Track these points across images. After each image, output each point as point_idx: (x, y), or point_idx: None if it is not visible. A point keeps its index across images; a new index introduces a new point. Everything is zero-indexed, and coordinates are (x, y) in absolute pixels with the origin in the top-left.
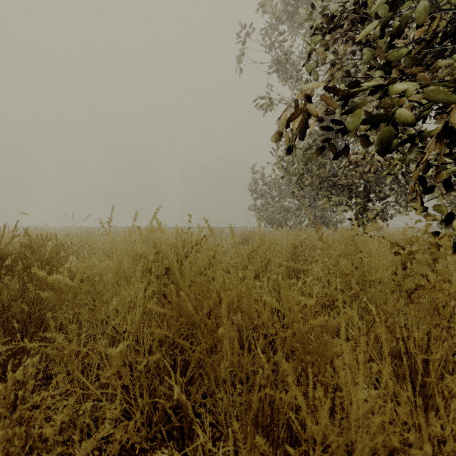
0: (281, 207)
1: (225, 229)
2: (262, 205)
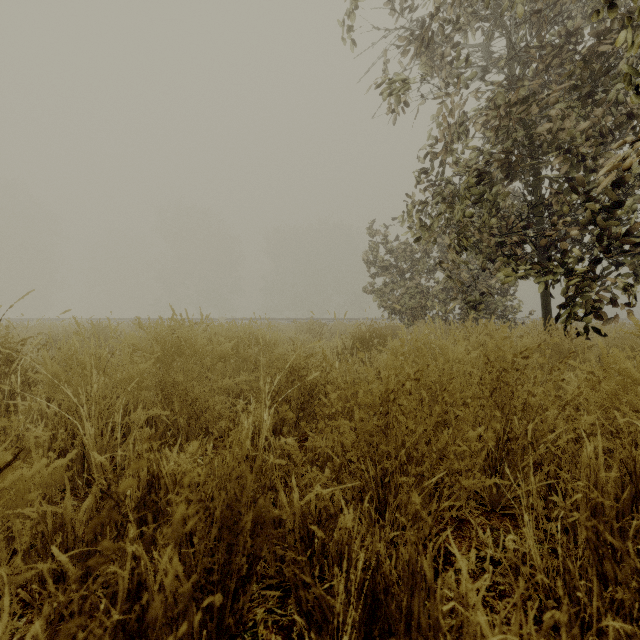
0: (416, 288)
1: (327, 322)
2: (385, 285)
